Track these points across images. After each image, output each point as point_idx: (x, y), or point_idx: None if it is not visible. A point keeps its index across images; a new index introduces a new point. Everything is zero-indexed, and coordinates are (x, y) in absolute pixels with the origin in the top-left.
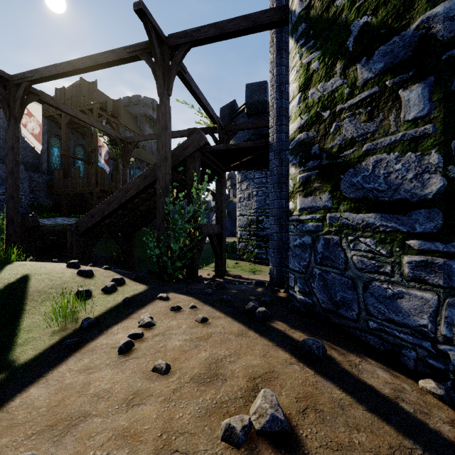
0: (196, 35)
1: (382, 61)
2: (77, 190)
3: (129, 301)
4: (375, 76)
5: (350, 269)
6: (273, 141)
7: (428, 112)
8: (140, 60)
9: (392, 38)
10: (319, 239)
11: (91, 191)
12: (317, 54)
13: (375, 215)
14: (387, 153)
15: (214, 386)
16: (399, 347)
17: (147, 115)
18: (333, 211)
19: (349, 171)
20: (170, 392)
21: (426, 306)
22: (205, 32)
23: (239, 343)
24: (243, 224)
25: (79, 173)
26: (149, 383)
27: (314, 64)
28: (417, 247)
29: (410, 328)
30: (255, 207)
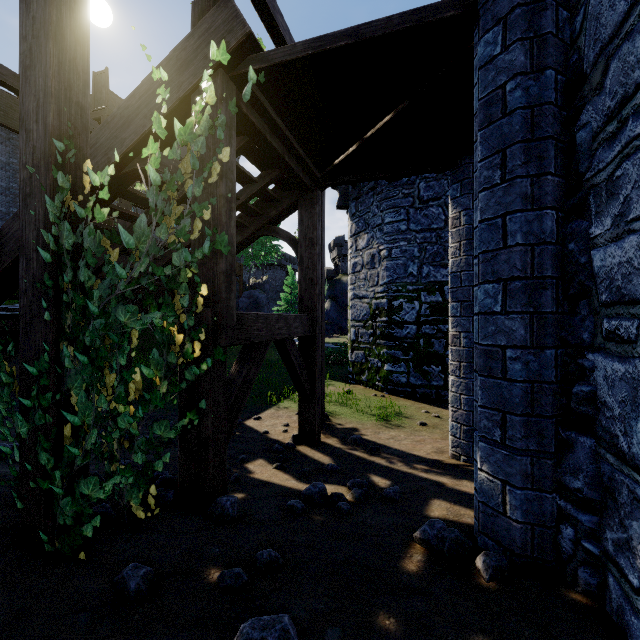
0: None
1: None
2: None
3: None
4: None
5: None
6: None
7: None
8: None
9: None
10: None
11: None
12: None
13: None
14: None
15: None
16: None
17: None
18: None
19: None
20: None
21: None
22: None
23: None
24: (360, 314)
25: None
26: None
27: None
28: None
29: None
30: (385, 280)
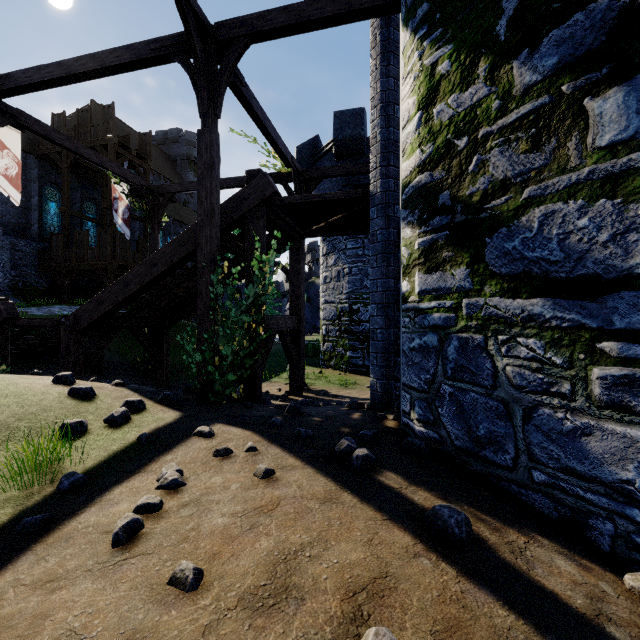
0: (259, 24)
1: (556, 54)
2: (84, 264)
3: (147, 439)
4: (544, 78)
5: (501, 387)
6: (376, 191)
7: (635, 133)
8: (172, 61)
9: (573, 15)
10: (451, 339)
11: (105, 267)
12: (447, 49)
13: (542, 300)
14: (563, 201)
15: (281, 615)
16: (584, 514)
17: (191, 158)
18: (474, 295)
19: (500, 232)
20: (197, 633)
21: (631, 450)
22: (273, 19)
23: (326, 516)
24: (330, 315)
25: (87, 240)
26: (160, 613)
27: (442, 65)
28: (616, 353)
29: (604, 485)
30: (347, 290)
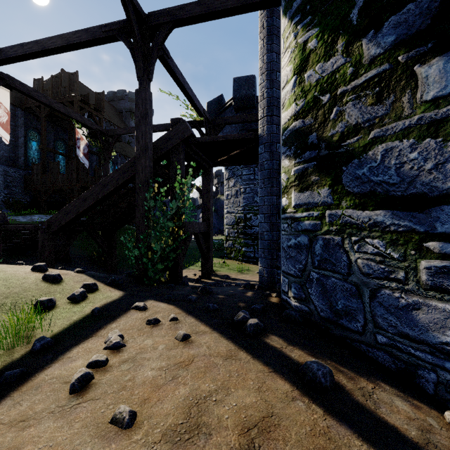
0: (179, 14)
1: (394, 33)
2: (56, 186)
3: (98, 312)
4: (385, 51)
5: (354, 274)
6: (263, 133)
7: None
8: (117, 40)
9: (406, 5)
10: (317, 239)
11: (71, 187)
12: (315, 31)
13: (384, 212)
14: (399, 140)
15: (194, 447)
16: (414, 367)
17: (133, 110)
18: (334, 208)
19: (353, 162)
20: None
21: (449, 321)
22: (190, 10)
23: (227, 369)
24: (230, 222)
25: (58, 168)
26: (103, 446)
27: (311, 42)
28: (438, 250)
29: (429, 346)
30: (243, 204)
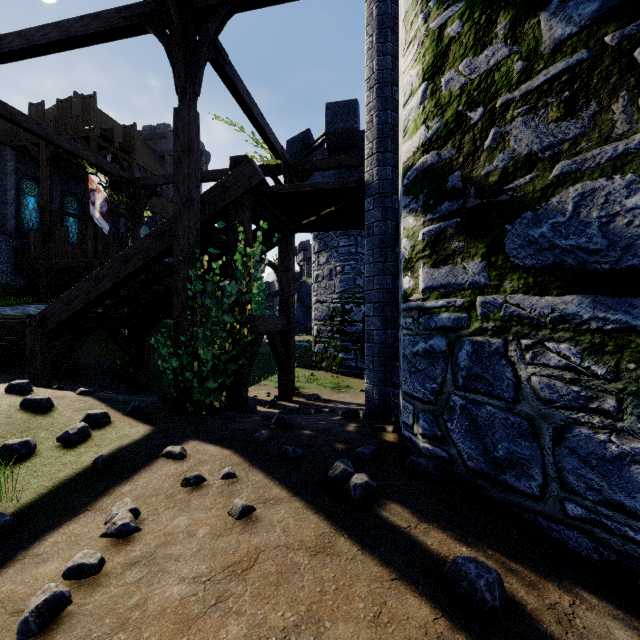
0: None
1: None
2: (64, 262)
3: (104, 463)
4: (580, 29)
5: (525, 401)
6: (372, 179)
7: None
8: (146, 32)
9: None
10: (462, 342)
11: (87, 264)
12: (458, 7)
13: (579, 298)
14: (606, 176)
15: None
16: (635, 560)
17: None
18: (491, 292)
19: (523, 217)
20: None
21: None
22: None
23: (317, 577)
24: (322, 315)
25: (67, 236)
26: None
27: (452, 26)
28: None
29: None
30: (340, 289)
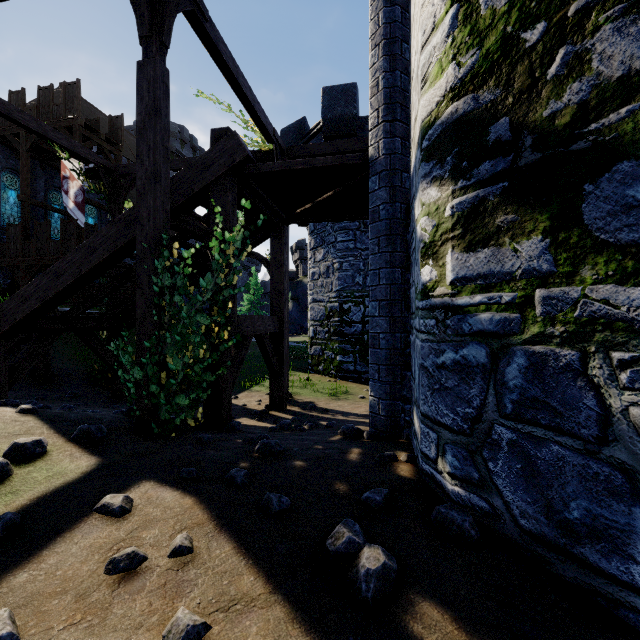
0: None
1: None
2: (45, 259)
3: (6, 527)
4: None
5: (618, 443)
6: (377, 154)
7: None
8: None
9: None
10: (512, 353)
11: None
12: None
13: None
14: None
15: None
16: None
17: (172, 150)
18: (558, 282)
19: (615, 170)
20: None
21: None
22: None
23: None
24: (318, 315)
25: (49, 232)
26: None
27: None
28: None
29: None
30: (337, 288)
